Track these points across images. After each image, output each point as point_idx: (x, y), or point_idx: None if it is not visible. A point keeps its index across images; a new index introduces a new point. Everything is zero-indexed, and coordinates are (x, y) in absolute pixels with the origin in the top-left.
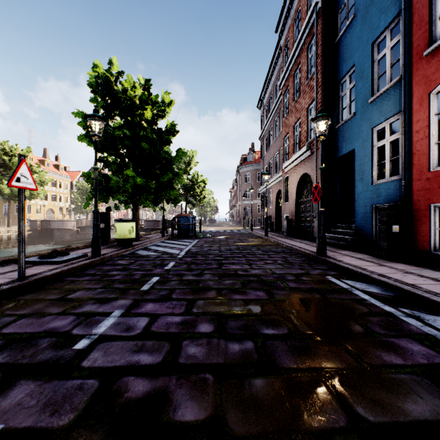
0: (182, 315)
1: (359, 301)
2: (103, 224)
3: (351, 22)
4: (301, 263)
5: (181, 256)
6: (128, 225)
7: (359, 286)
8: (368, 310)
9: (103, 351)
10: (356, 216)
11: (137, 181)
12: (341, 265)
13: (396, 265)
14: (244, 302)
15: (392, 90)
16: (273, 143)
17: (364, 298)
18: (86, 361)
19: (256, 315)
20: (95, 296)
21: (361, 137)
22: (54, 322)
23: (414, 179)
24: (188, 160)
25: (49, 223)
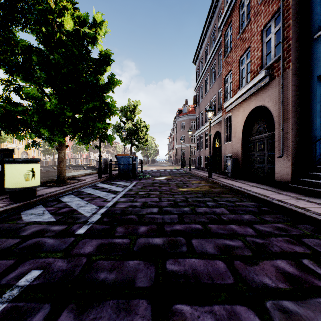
0: None
1: None
2: None
3: None
4: None
5: (86, 228)
6: (24, 167)
7: None
8: None
9: None
10: None
11: (45, 106)
12: None
13: None
14: None
15: None
16: (210, 89)
17: None
18: None
19: None
20: None
21: None
22: None
23: None
24: (132, 108)
25: None
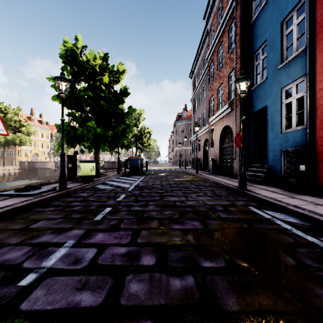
0: (127, 246)
1: (283, 231)
2: (71, 164)
3: (264, 7)
4: (226, 195)
5: (131, 189)
6: (90, 165)
7: (278, 216)
8: (293, 240)
9: (46, 289)
10: (268, 158)
11: (97, 131)
12: (260, 197)
13: (304, 197)
14: (182, 232)
15: (298, 57)
16: (202, 103)
17: (287, 228)
18: (26, 302)
19: (194, 245)
20: (53, 226)
21: (272, 96)
22: (10, 253)
23: (318, 128)
24: (137, 116)
25: (34, 164)
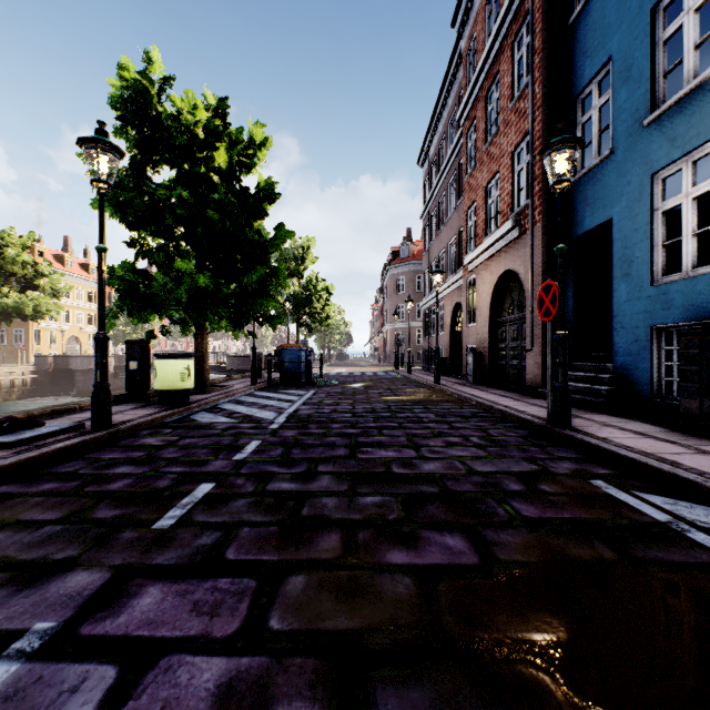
0: (230, 653)
1: None
2: (135, 362)
3: None
4: (521, 444)
5: (277, 425)
6: (180, 364)
7: (690, 514)
8: None
9: None
10: (614, 347)
11: (199, 282)
12: (615, 452)
13: None
14: (417, 583)
15: (699, 93)
16: (447, 222)
17: None
18: None
19: (461, 649)
20: (20, 555)
21: (625, 194)
22: None
23: None
24: (300, 254)
25: (68, 361)
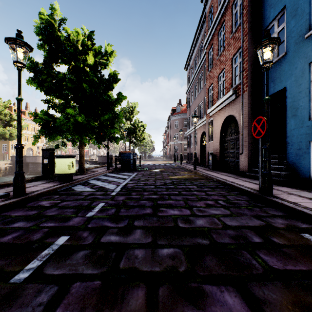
0: None
1: None
2: (46, 160)
3: None
4: (248, 205)
5: (115, 193)
6: (68, 160)
7: None
8: None
9: None
10: (287, 152)
11: (78, 120)
12: (307, 213)
13: None
14: None
15: None
16: (198, 94)
17: None
18: None
19: None
20: None
21: (294, 74)
22: None
23: None
24: (131, 110)
25: (26, 158)
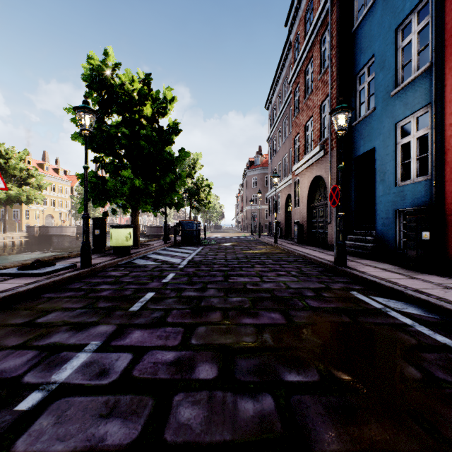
0: (176, 350)
1: (400, 327)
2: (98, 230)
3: (370, 8)
4: (318, 275)
5: (183, 266)
6: (125, 231)
7: (393, 305)
8: (416, 341)
9: (56, 416)
10: (376, 221)
11: (135, 183)
12: (366, 278)
13: (429, 277)
14: (256, 329)
15: (419, 79)
16: (283, 144)
17: (406, 323)
18: (25, 436)
19: (273, 349)
20: (71, 320)
21: (382, 134)
22: (5, 360)
23: (448, 179)
24: (192, 163)
25: (48, 229)
